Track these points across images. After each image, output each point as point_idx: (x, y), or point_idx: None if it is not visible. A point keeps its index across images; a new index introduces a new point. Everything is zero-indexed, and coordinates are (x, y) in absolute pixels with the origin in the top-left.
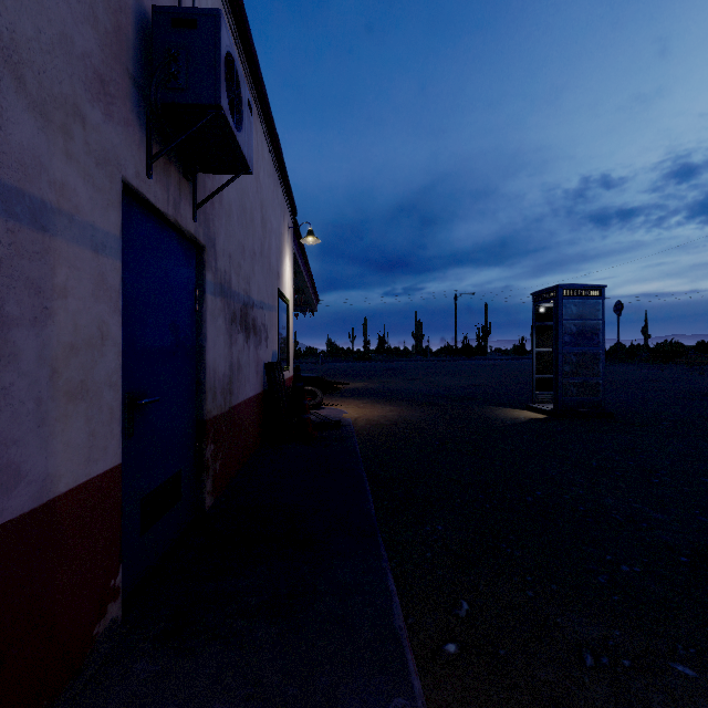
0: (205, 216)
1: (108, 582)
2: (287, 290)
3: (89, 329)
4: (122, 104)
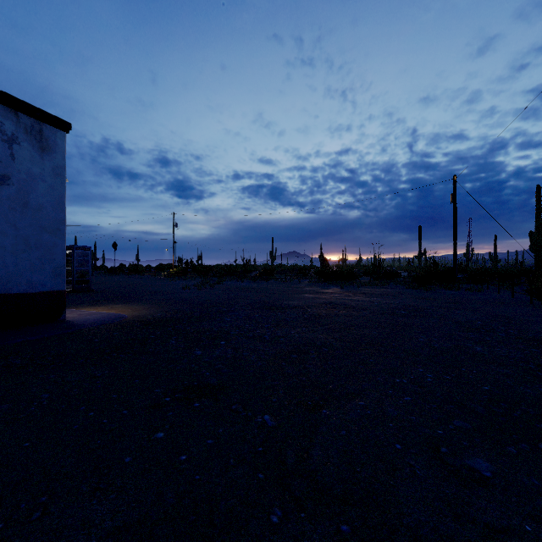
0: None
1: None
2: None
3: None
4: None
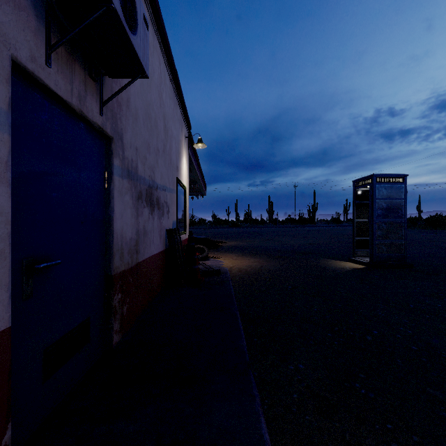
0: (112, 114)
1: None
2: (184, 179)
3: None
4: None
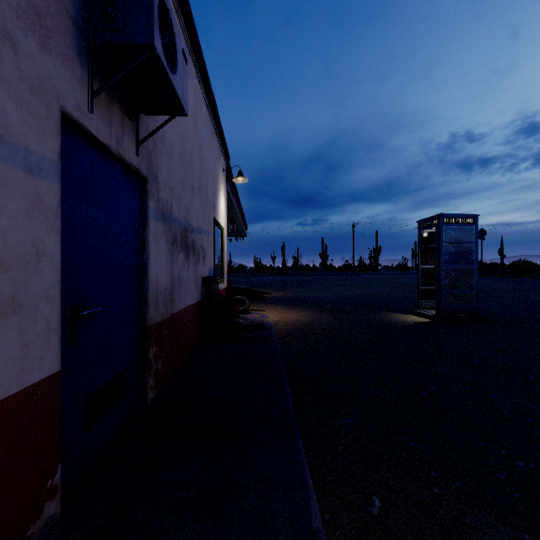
0: (147, 152)
1: (45, 483)
2: (221, 219)
3: (21, 246)
4: (60, 40)
